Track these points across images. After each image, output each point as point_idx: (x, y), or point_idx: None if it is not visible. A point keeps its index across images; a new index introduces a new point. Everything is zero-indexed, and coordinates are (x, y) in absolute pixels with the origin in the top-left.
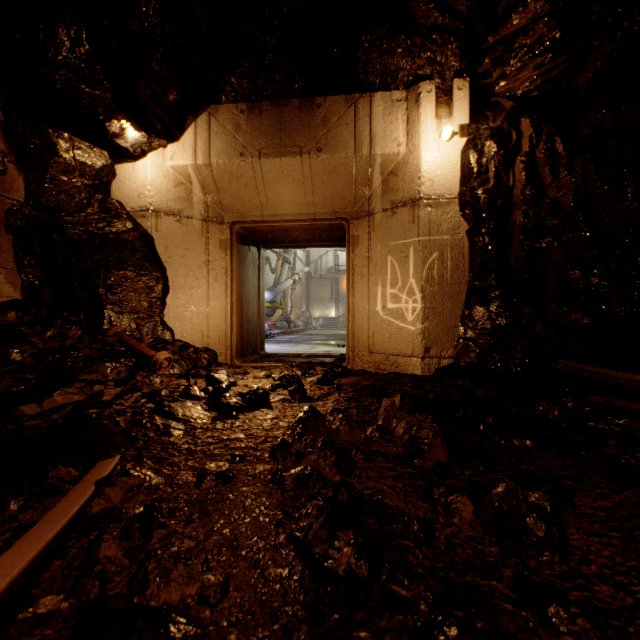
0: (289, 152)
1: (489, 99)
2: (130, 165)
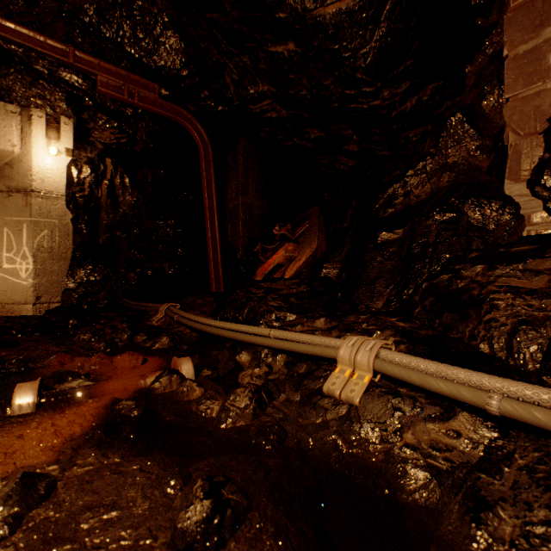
0: None
1: (89, 138)
2: None
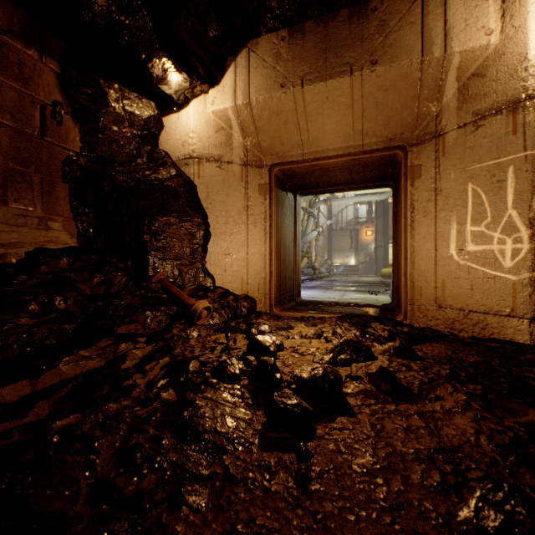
0: (336, 73)
1: None
2: (175, 115)
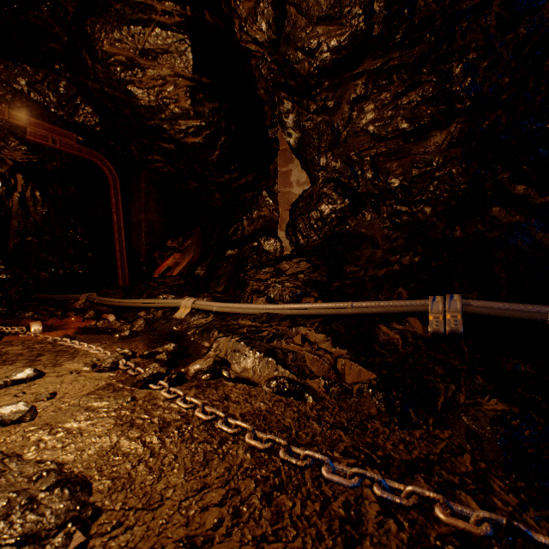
0: None
1: None
2: None
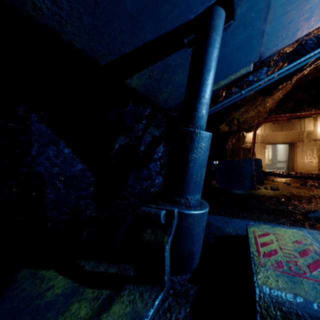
0: (284, 130)
1: None
2: (247, 134)
